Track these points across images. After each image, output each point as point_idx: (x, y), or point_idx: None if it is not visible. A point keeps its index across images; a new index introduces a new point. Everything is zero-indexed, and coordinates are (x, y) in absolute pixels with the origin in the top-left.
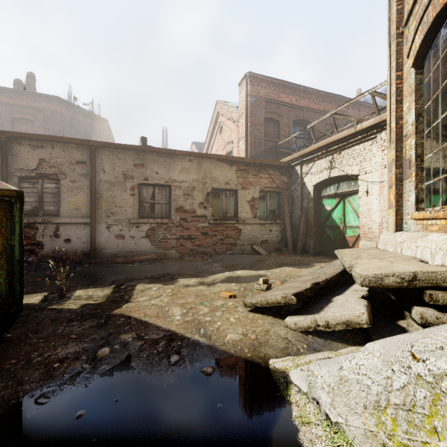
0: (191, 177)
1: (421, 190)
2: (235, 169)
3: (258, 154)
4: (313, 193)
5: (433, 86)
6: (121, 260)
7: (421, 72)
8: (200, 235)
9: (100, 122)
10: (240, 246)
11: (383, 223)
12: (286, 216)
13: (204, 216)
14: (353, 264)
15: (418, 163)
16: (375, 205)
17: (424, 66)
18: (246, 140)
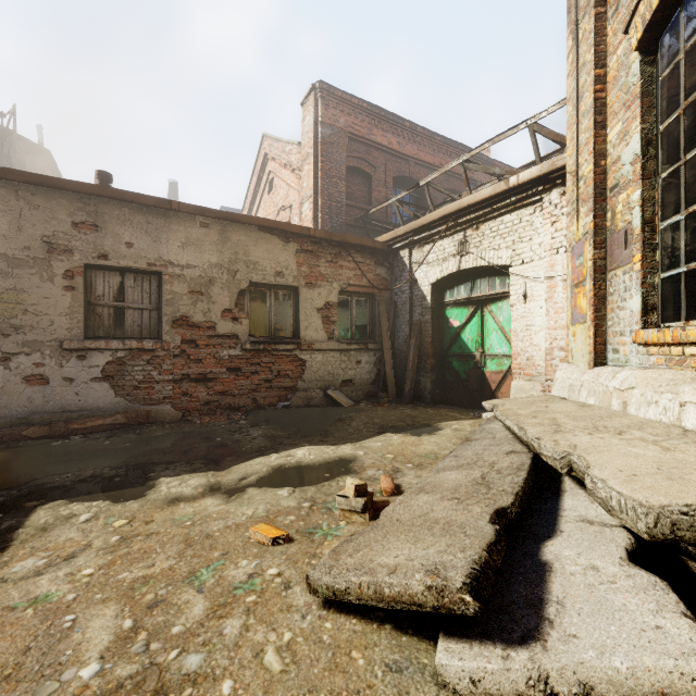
0: (205, 257)
1: (652, 287)
2: (295, 248)
3: (335, 227)
4: (431, 297)
5: (687, 78)
6: (39, 433)
7: (652, 60)
8: (224, 373)
9: (33, 153)
10: (304, 391)
11: (553, 350)
12: (385, 336)
13: (233, 335)
14: (571, 451)
15: (646, 236)
16: (539, 319)
17: (658, 48)
18: (314, 202)
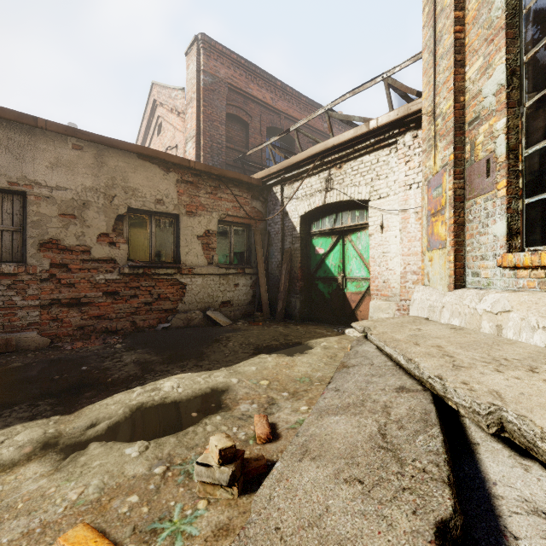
0: (78, 180)
1: (516, 213)
2: (175, 178)
3: (216, 165)
4: (300, 227)
5: None
6: None
7: None
8: (100, 297)
9: None
10: (184, 313)
11: (407, 274)
12: (260, 262)
13: (110, 259)
14: (502, 404)
15: (510, 163)
16: (394, 246)
17: None
18: (197, 142)
